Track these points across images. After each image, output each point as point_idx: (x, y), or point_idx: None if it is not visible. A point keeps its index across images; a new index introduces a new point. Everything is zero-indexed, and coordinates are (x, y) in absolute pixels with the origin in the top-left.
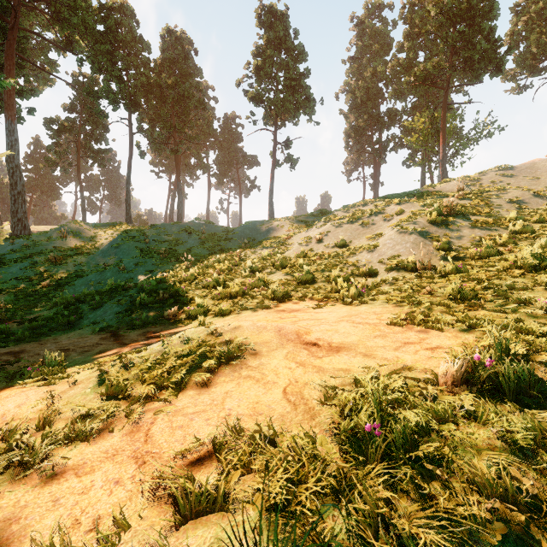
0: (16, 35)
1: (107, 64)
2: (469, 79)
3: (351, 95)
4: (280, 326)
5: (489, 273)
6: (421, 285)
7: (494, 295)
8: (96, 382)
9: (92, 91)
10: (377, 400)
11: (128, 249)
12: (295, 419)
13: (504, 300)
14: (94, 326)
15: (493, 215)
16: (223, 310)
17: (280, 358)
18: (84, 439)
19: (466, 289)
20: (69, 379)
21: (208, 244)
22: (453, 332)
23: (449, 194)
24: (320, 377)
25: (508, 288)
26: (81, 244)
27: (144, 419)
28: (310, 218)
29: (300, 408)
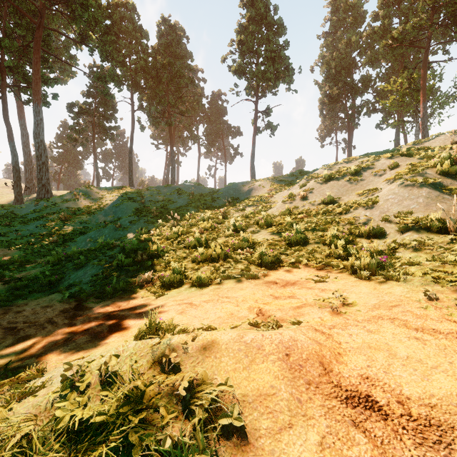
0: (42, 33)
1: (113, 52)
2: (450, 37)
3: (326, 66)
4: (287, 343)
5: None
6: None
7: None
8: None
9: (101, 76)
10: None
11: (126, 208)
12: None
13: None
14: (69, 289)
15: None
16: (201, 280)
17: None
18: None
19: None
20: None
21: (196, 203)
22: None
23: (444, 147)
24: None
25: None
26: (90, 204)
27: None
28: (290, 178)
29: None
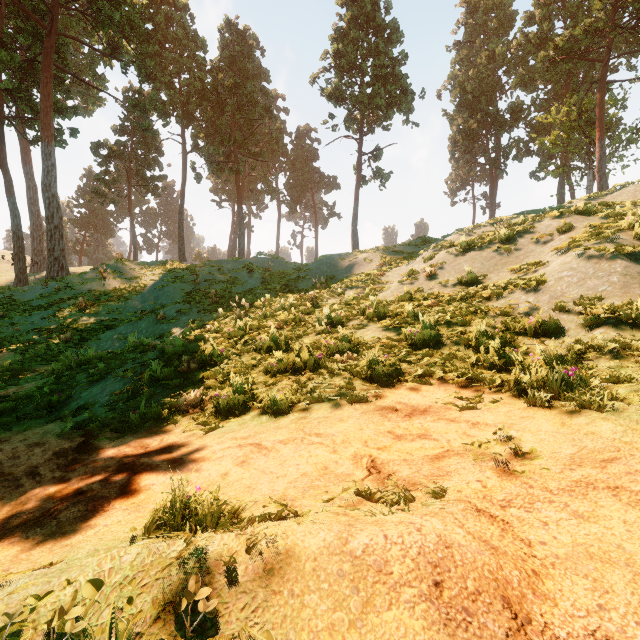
0: (54, 42)
1: (156, 69)
2: (639, 46)
3: (459, 90)
4: (434, 553)
5: None
6: None
7: None
8: None
9: (139, 104)
10: None
11: (173, 292)
12: None
13: None
14: (76, 415)
15: None
16: (277, 403)
17: None
18: None
19: None
20: None
21: (273, 284)
22: None
23: (637, 201)
24: None
25: None
26: (122, 286)
27: None
28: (409, 248)
29: None
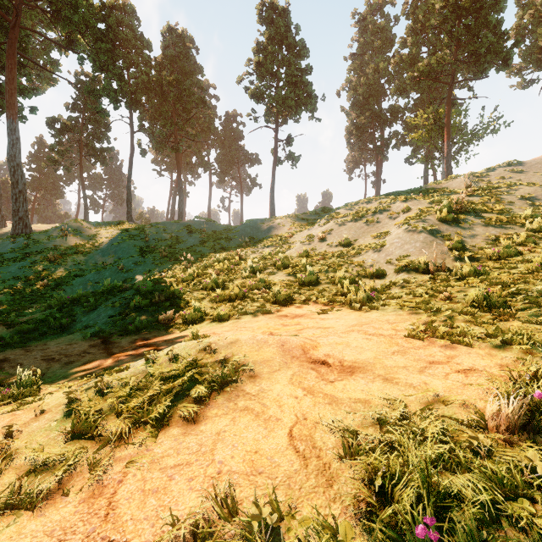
0: (18, 34)
1: (108, 62)
2: (474, 74)
3: (353, 92)
4: (283, 340)
5: (513, 277)
6: (437, 289)
7: (524, 302)
8: (64, 412)
9: (93, 90)
10: (424, 473)
11: (128, 247)
12: (306, 484)
13: (540, 309)
14: (86, 330)
15: (506, 213)
16: (221, 315)
17: (284, 382)
18: (29, 506)
19: (491, 295)
20: (39, 404)
21: (209, 242)
22: (485, 349)
23: (456, 191)
24: (333, 412)
25: (540, 294)
26: (81, 242)
27: (112, 473)
28: (312, 216)
29: (312, 465)
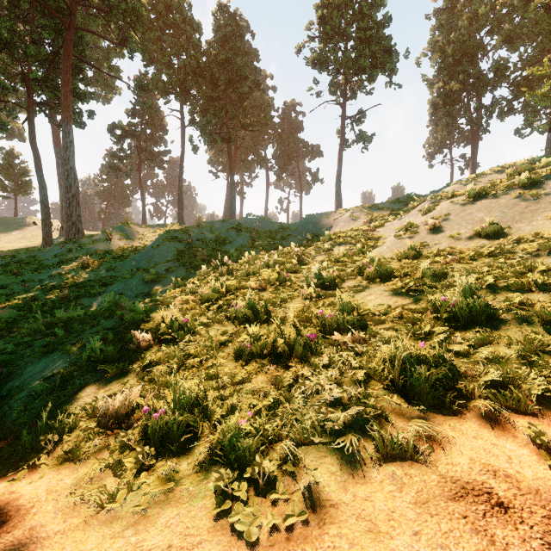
0: (73, 35)
1: (158, 53)
2: None
3: (439, 54)
4: None
5: None
6: None
7: None
8: None
9: (144, 85)
10: None
11: (167, 251)
12: None
13: None
14: None
15: None
16: (236, 449)
17: None
18: None
19: None
20: None
21: (260, 242)
22: None
23: None
24: None
25: None
26: (125, 246)
27: None
28: (395, 205)
29: None
